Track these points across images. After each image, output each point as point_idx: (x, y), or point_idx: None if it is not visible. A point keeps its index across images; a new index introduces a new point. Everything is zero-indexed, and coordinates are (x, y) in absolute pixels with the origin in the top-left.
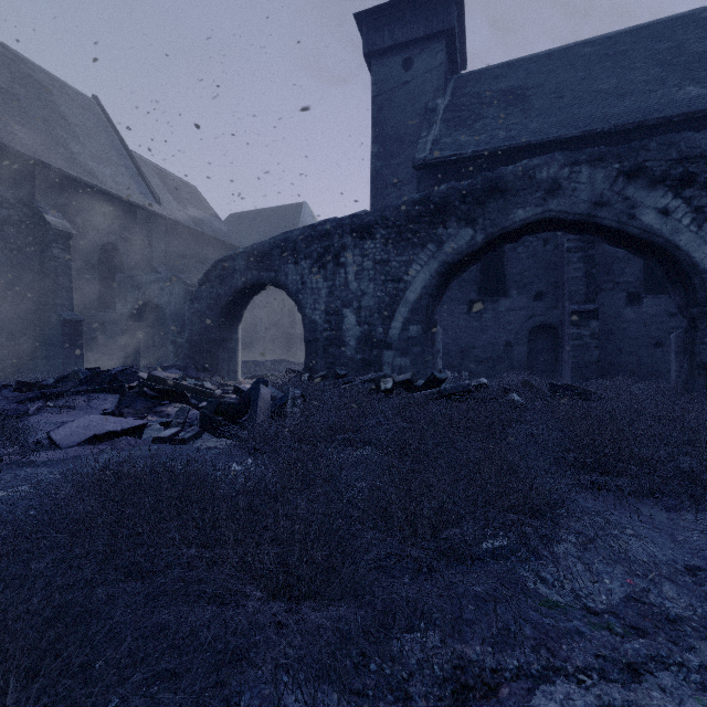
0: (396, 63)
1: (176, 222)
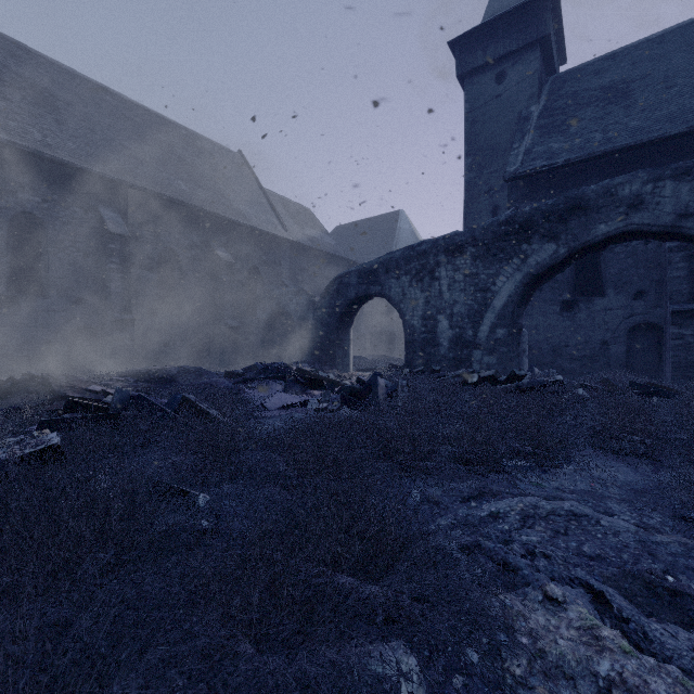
0: (488, 79)
1: (297, 243)
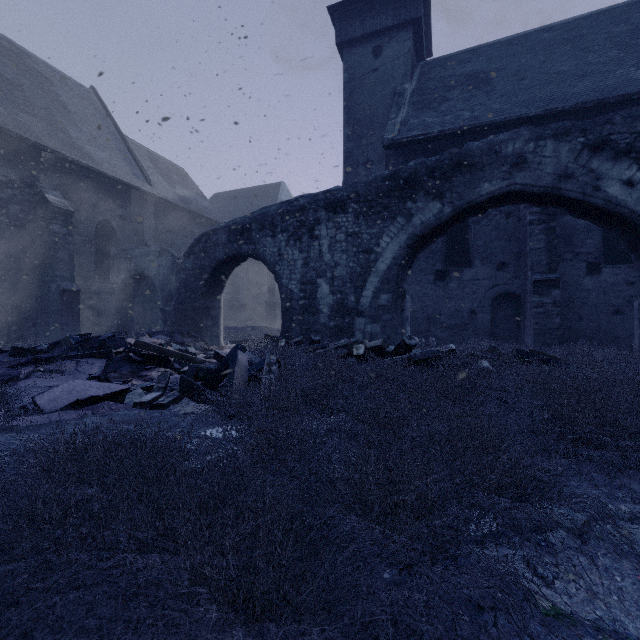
0: (366, 51)
1: (165, 200)
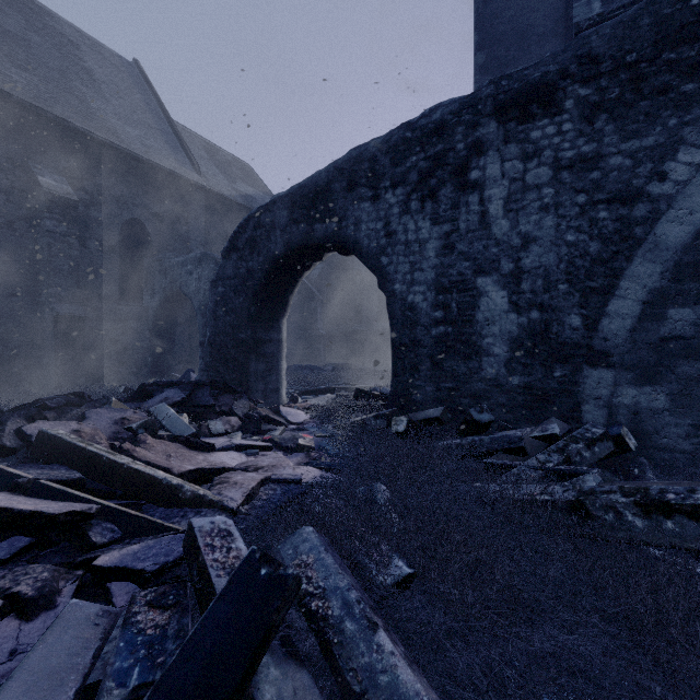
0: None
1: (219, 196)
